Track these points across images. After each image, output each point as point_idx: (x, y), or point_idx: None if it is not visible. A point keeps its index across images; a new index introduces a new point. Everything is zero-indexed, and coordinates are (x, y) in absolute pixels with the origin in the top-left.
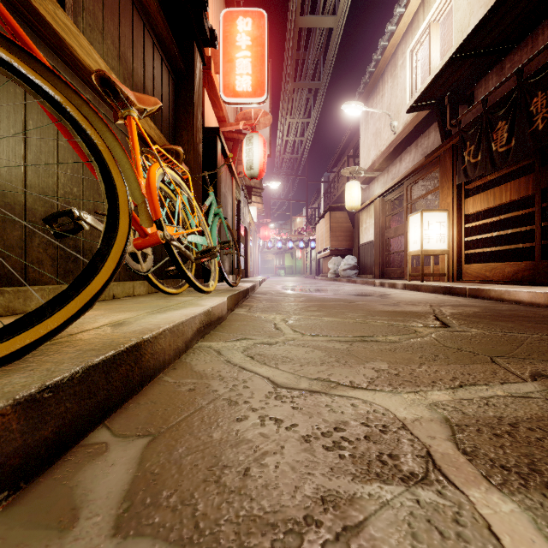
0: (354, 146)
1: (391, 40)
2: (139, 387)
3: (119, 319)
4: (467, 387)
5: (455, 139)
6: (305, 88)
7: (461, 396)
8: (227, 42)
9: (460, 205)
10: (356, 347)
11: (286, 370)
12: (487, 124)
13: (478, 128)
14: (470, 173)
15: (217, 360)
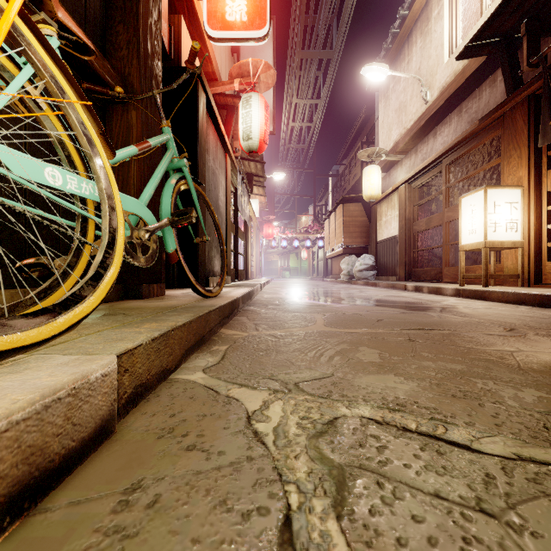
0: (368, 133)
1: None
2: None
3: None
4: None
5: (535, 86)
6: (314, 59)
7: None
8: None
9: (539, 178)
10: None
11: None
12: None
13: None
14: None
15: None
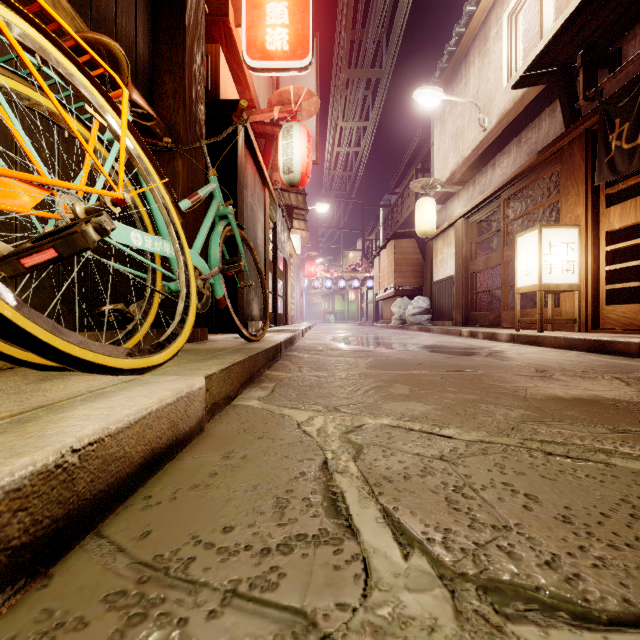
0: (423, 159)
1: (481, 3)
2: None
3: None
4: None
5: (592, 120)
6: (362, 78)
7: None
8: None
9: (597, 217)
10: None
11: None
12: None
13: (637, 93)
14: (621, 166)
15: None
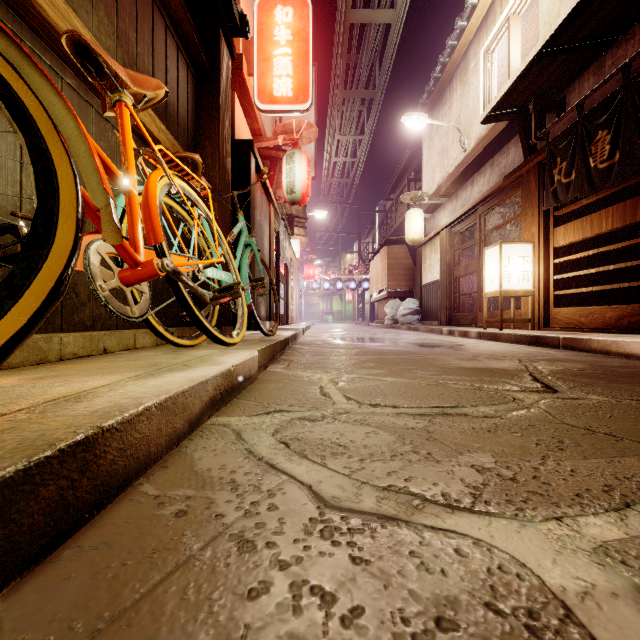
0: (416, 169)
1: (461, 39)
2: (93, 510)
3: (84, 389)
4: (639, 507)
5: (542, 155)
6: (357, 98)
7: (638, 528)
8: (262, 36)
9: (547, 235)
10: (438, 425)
11: (338, 469)
12: (583, 135)
13: (571, 140)
14: (561, 196)
15: (234, 450)
